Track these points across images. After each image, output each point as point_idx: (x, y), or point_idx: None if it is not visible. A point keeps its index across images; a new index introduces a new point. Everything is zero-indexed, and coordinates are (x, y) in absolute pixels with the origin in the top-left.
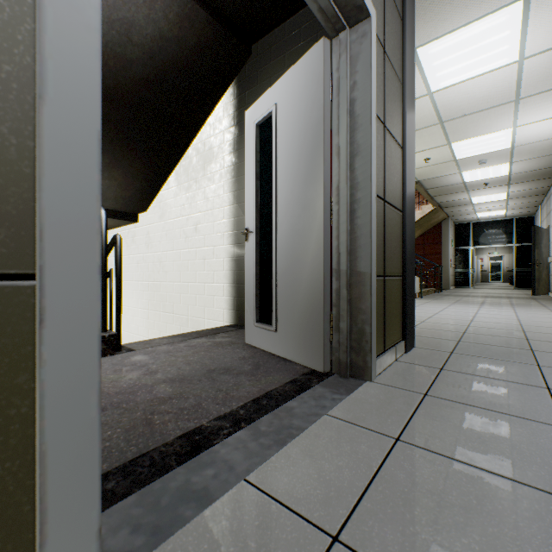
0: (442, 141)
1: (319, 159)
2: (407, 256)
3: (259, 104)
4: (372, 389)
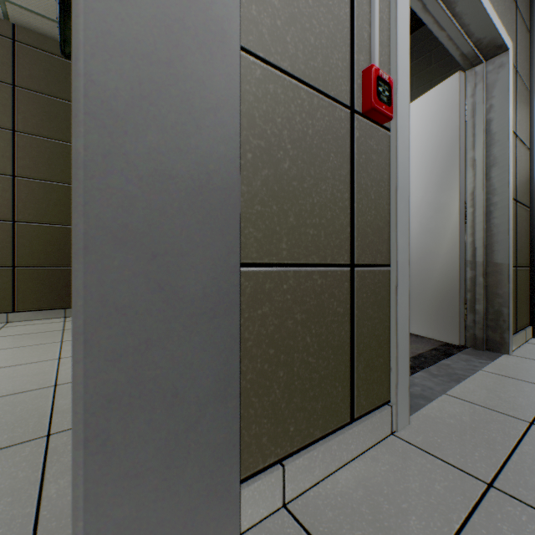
0: None
1: (454, 171)
2: (534, 248)
3: None
4: (512, 359)
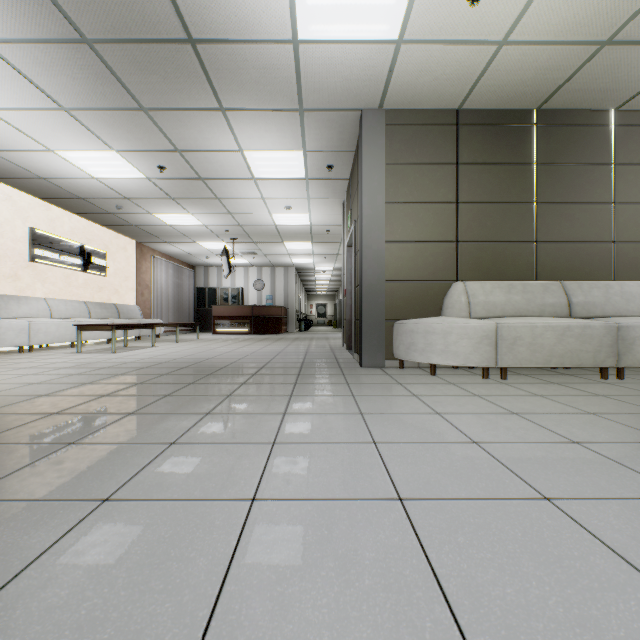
0: None
1: None
2: (359, 309)
3: None
4: (350, 357)
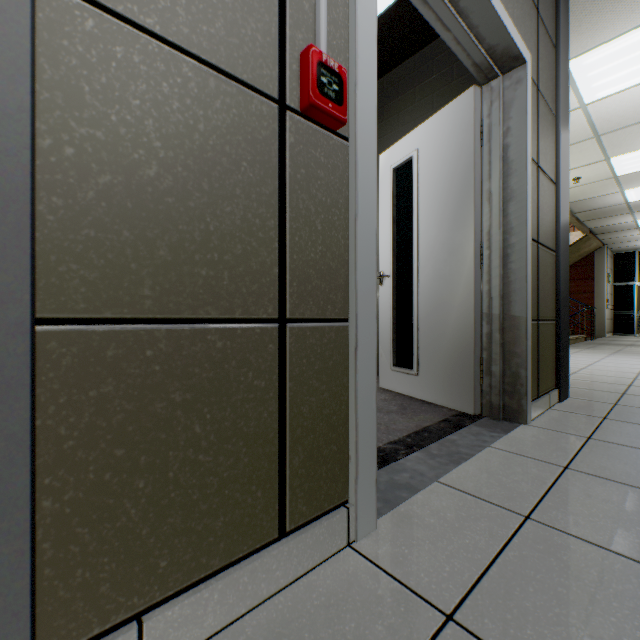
0: (598, 157)
1: (469, 205)
2: (561, 299)
3: (396, 149)
4: (529, 431)
